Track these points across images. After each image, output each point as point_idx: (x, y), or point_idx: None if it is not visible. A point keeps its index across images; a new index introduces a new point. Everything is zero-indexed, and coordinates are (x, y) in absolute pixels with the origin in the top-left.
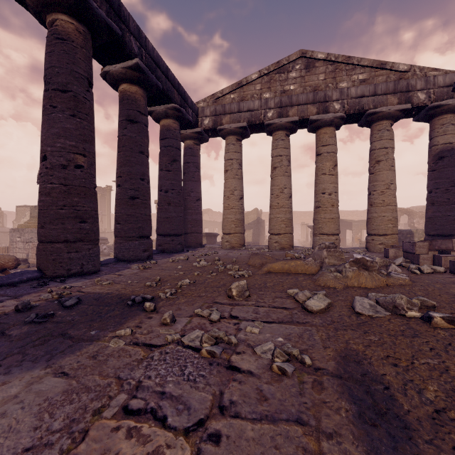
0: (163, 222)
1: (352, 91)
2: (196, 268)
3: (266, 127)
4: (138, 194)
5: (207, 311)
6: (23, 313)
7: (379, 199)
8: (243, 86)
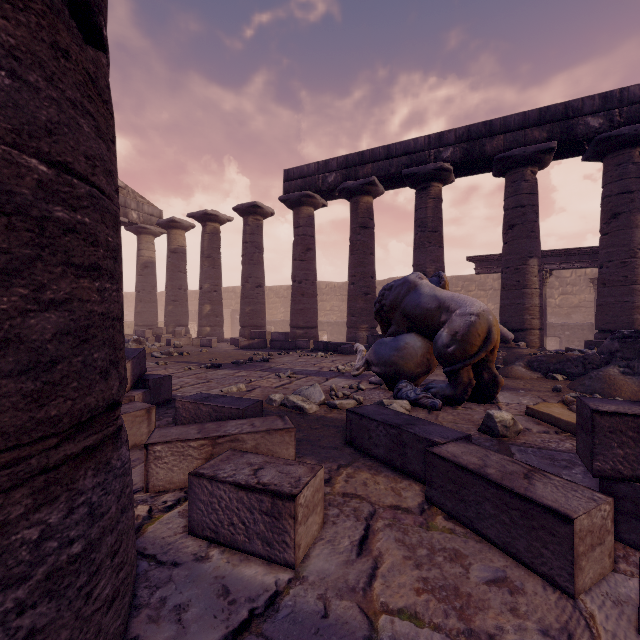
0: None
1: None
2: None
3: None
4: None
5: None
6: None
7: None
8: None
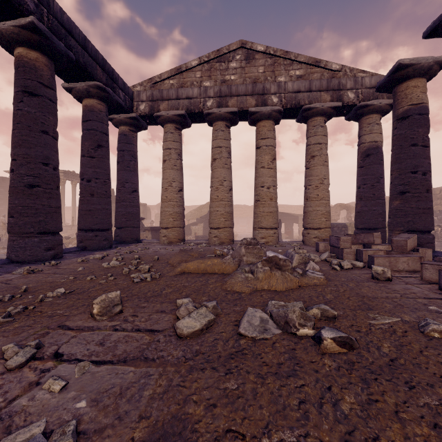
0: (84, 215)
1: (289, 85)
2: (100, 270)
3: (206, 117)
4: (39, 181)
5: (13, 350)
6: None
7: (314, 193)
8: (183, 72)
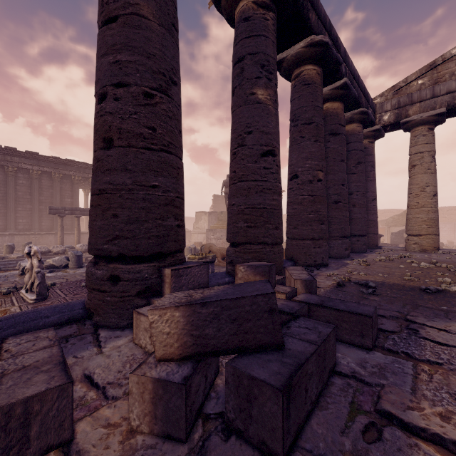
0: None
1: None
2: (424, 269)
3: None
4: (340, 198)
5: None
6: (346, 287)
7: None
8: (437, 66)
